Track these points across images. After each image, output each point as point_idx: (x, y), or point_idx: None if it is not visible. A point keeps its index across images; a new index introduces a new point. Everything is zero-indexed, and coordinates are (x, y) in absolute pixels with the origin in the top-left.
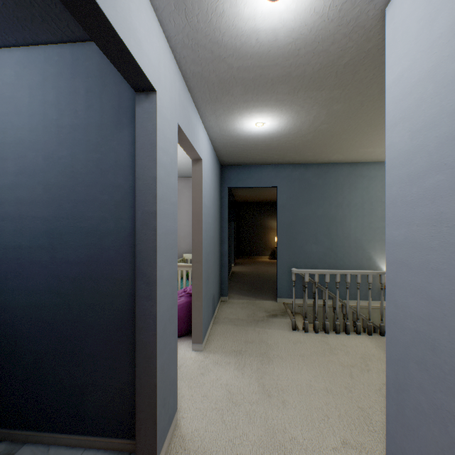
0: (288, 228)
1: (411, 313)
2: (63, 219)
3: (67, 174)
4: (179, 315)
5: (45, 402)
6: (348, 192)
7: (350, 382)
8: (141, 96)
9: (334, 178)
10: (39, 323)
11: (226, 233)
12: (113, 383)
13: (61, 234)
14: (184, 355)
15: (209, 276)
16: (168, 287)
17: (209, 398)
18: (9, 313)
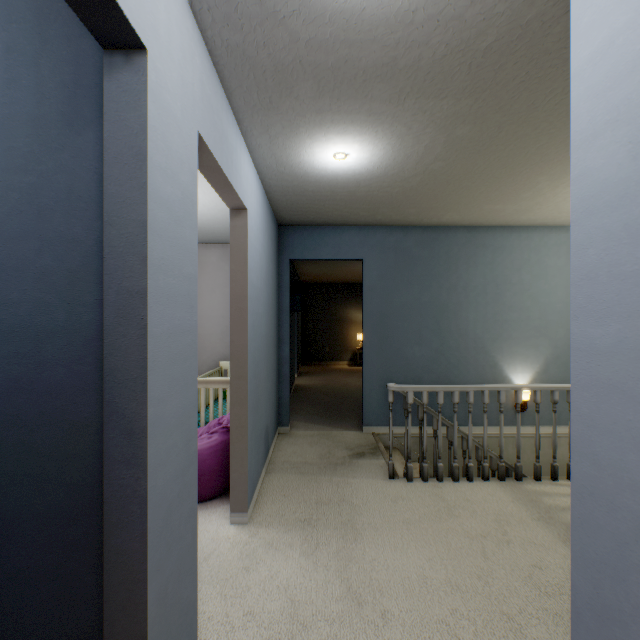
0: (380, 321)
1: (634, 481)
2: None
3: None
4: (209, 464)
5: None
6: (464, 269)
7: (484, 565)
8: (116, 57)
9: (445, 248)
10: None
11: (286, 329)
12: (63, 628)
13: None
14: (216, 533)
15: (259, 398)
16: (177, 434)
17: (257, 618)
18: None
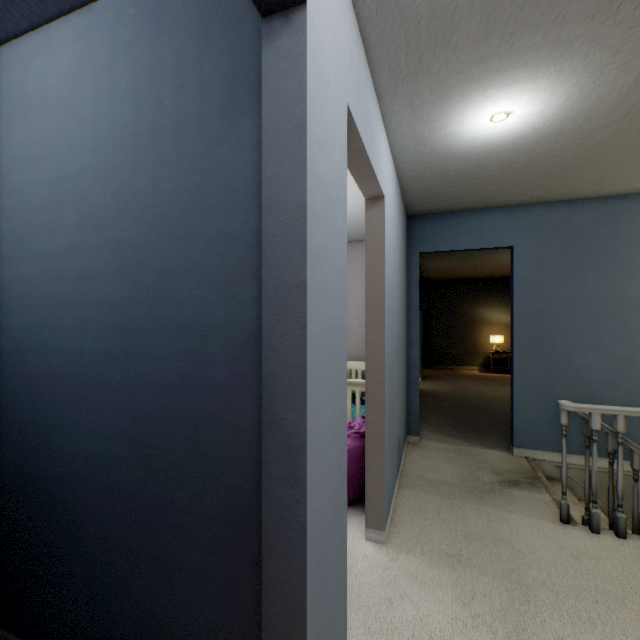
0: (536, 321)
1: None
2: (141, 304)
3: (147, 221)
4: None
5: (114, 632)
6: None
7: None
8: (274, 23)
9: (639, 222)
10: (106, 489)
11: (416, 330)
12: (222, 634)
13: (138, 333)
14: (352, 547)
15: (393, 405)
16: (331, 449)
17: None
18: (67, 465)
